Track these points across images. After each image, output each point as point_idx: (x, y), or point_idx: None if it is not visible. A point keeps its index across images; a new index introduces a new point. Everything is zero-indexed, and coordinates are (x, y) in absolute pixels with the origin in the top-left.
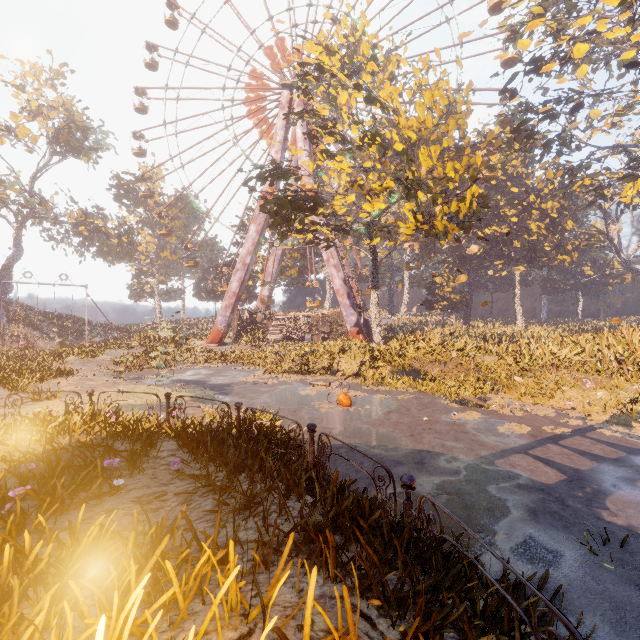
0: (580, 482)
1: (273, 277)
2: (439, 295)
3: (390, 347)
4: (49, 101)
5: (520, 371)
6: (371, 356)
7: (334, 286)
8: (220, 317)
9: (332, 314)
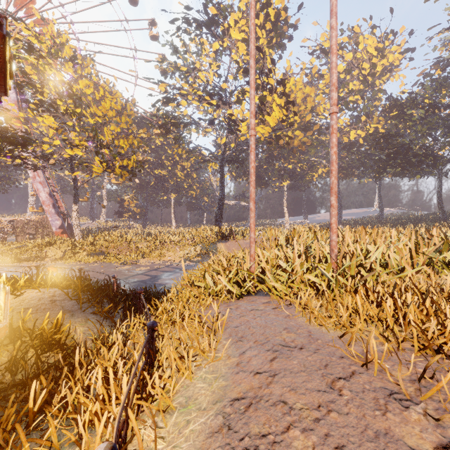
0: (155, 278)
1: None
2: (127, 208)
3: (86, 240)
4: None
5: (155, 247)
6: (73, 246)
7: (40, 198)
8: None
9: (38, 219)
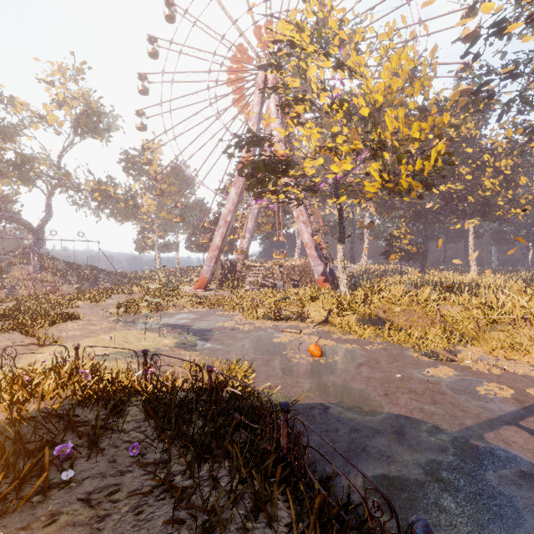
0: None
1: (250, 232)
2: (397, 246)
3: (356, 297)
4: (71, 92)
5: (489, 324)
6: (338, 304)
7: (303, 240)
8: (206, 267)
9: (301, 264)
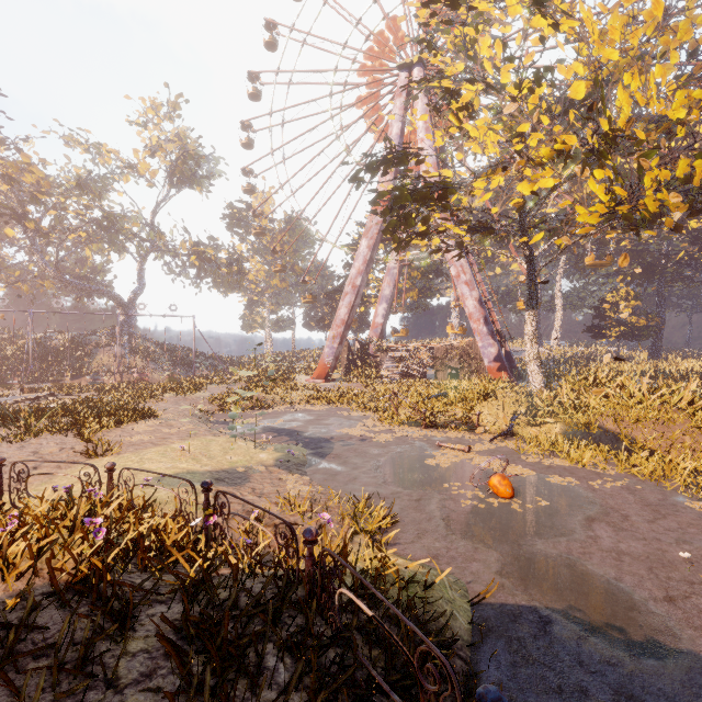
0: None
1: (388, 301)
2: (613, 318)
3: (561, 394)
4: (165, 133)
5: None
6: (528, 406)
7: (466, 309)
8: (327, 349)
9: (462, 345)
